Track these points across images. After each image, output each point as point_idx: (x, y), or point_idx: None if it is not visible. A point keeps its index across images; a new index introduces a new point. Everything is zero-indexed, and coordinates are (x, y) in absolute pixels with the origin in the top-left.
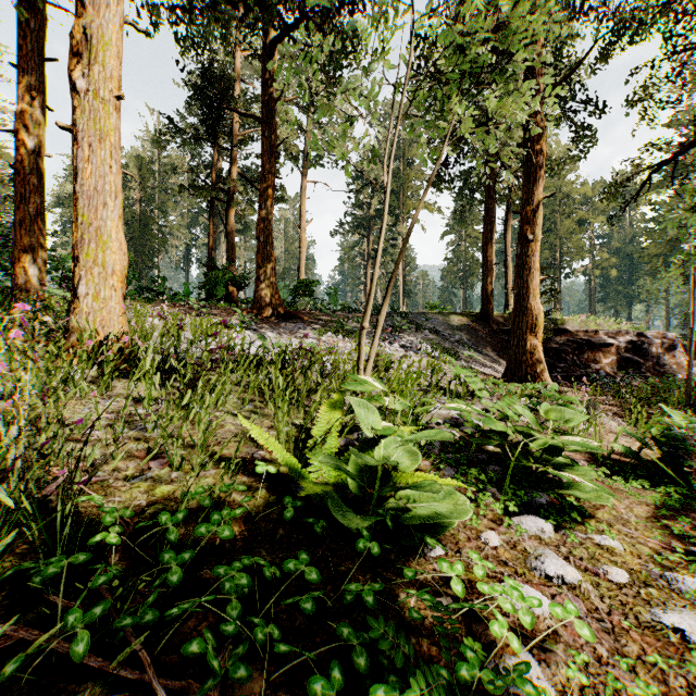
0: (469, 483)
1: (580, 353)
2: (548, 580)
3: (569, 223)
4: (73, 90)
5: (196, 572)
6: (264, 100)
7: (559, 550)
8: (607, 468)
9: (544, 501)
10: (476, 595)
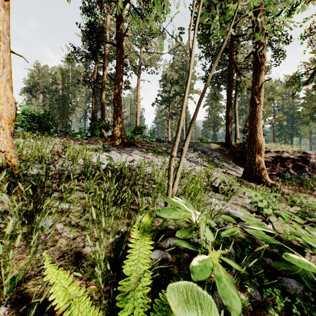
0: None
1: (276, 162)
2: None
3: (264, 99)
4: None
5: None
6: (117, 35)
7: None
8: None
9: None
10: None
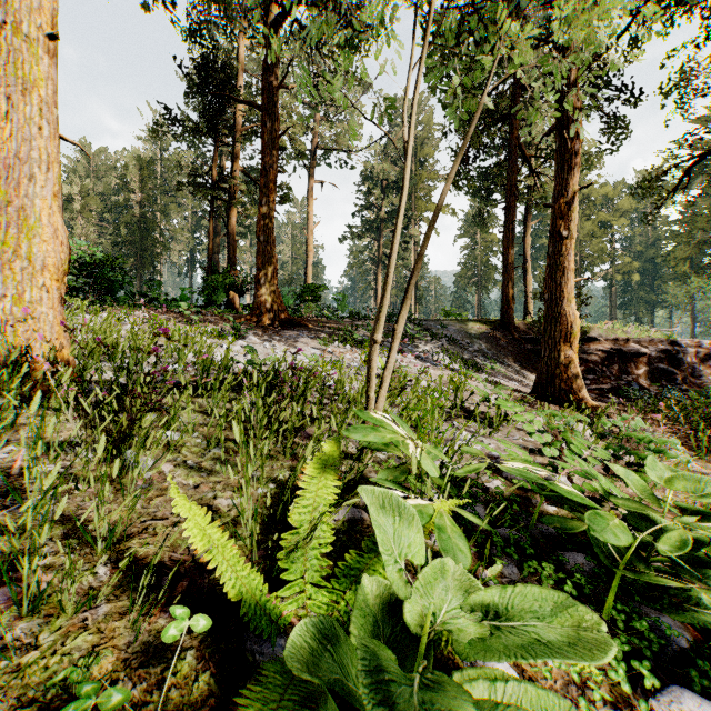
0: None
1: (610, 364)
2: None
3: (589, 225)
4: None
5: None
6: (265, 86)
7: None
8: None
9: (683, 642)
10: None
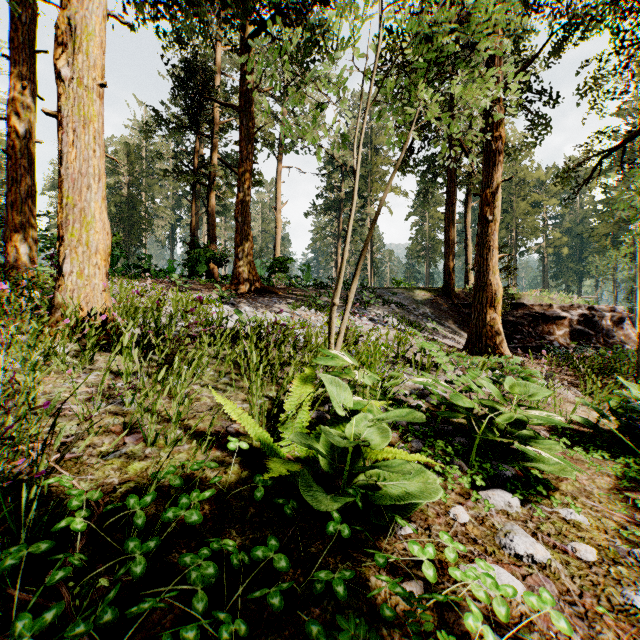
0: (436, 456)
1: (535, 326)
2: (518, 559)
3: (524, 205)
4: (58, 78)
5: (164, 556)
6: (242, 91)
7: (527, 526)
8: (566, 438)
9: (509, 474)
10: (447, 577)
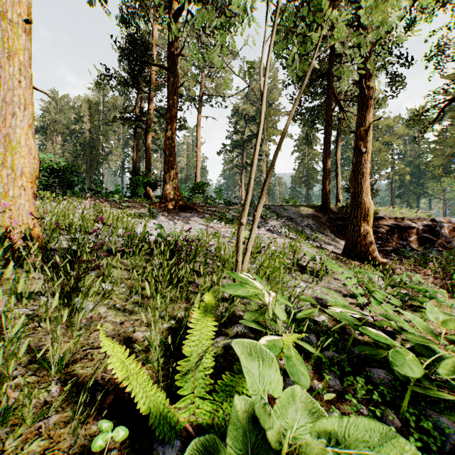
0: (368, 415)
1: (392, 234)
2: None
3: (378, 144)
4: None
5: None
6: (169, 55)
7: None
8: None
9: None
10: None
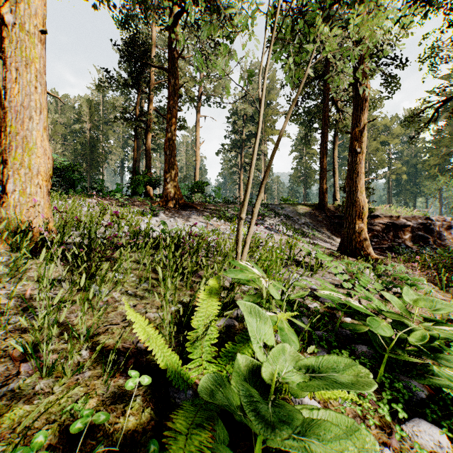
0: None
1: (387, 232)
2: None
3: (375, 144)
4: (3, 24)
5: None
6: (170, 57)
7: None
8: None
9: (423, 395)
10: None
